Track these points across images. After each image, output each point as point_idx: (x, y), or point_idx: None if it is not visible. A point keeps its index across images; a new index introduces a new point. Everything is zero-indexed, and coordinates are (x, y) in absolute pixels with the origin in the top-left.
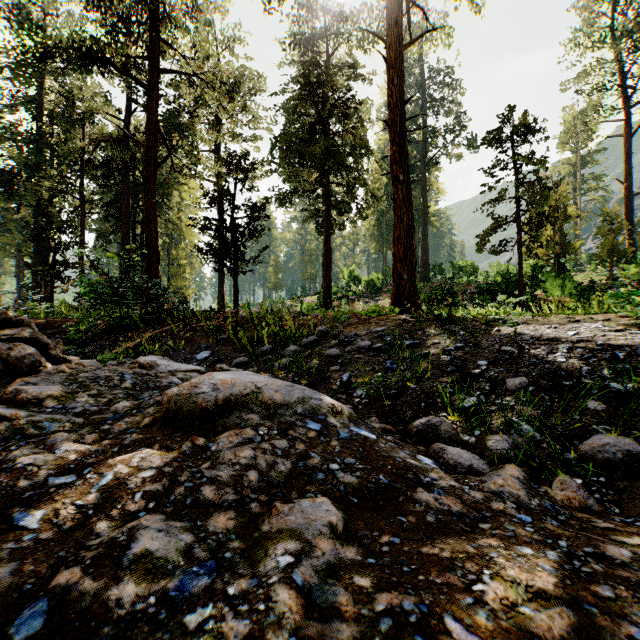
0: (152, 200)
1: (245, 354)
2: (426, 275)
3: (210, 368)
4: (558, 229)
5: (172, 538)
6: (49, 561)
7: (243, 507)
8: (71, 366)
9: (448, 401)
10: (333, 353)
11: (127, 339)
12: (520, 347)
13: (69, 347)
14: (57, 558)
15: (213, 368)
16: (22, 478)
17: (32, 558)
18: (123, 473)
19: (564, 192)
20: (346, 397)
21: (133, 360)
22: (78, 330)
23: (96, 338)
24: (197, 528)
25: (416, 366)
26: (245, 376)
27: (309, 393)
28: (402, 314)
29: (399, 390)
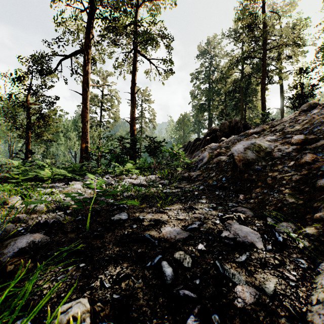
0: (264, 96)
1: None
2: None
3: None
4: None
5: None
6: None
7: None
8: None
9: None
10: None
11: None
12: None
13: None
14: None
15: None
16: None
17: None
18: None
19: None
20: None
21: None
22: None
23: None
24: None
25: None
26: None
27: None
28: None
29: None
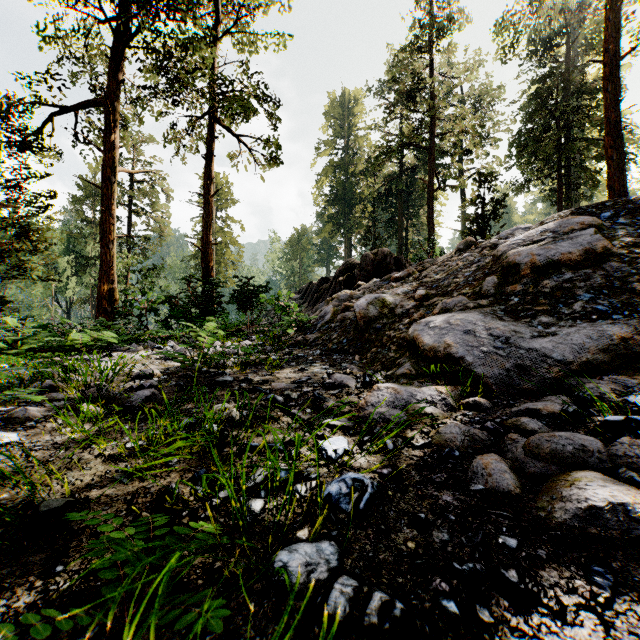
0: (431, 211)
1: None
2: None
3: None
4: None
5: None
6: None
7: None
8: None
9: None
10: None
11: None
12: None
13: None
14: None
15: None
16: None
17: None
18: None
19: None
20: None
21: None
22: None
23: None
24: None
25: None
26: None
27: None
28: None
29: None
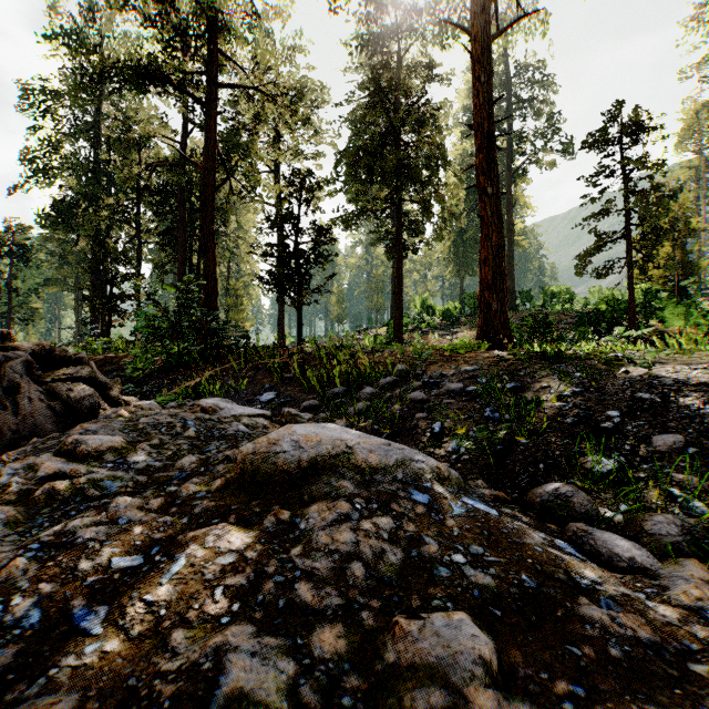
0: (210, 226)
1: (314, 396)
2: (511, 303)
3: (276, 412)
4: (678, 246)
5: (269, 666)
6: (116, 693)
7: (352, 617)
8: (130, 409)
9: (578, 464)
10: (418, 397)
11: (186, 378)
12: (662, 394)
13: (127, 386)
14: (126, 686)
15: (279, 412)
16: (82, 557)
17: (95, 684)
18: (196, 555)
19: (686, 201)
20: (439, 452)
21: (193, 401)
22: (136, 368)
23: (154, 376)
24: (296, 647)
25: (527, 416)
26: (330, 431)
27: (409, 454)
28: (491, 349)
29: (506, 446)
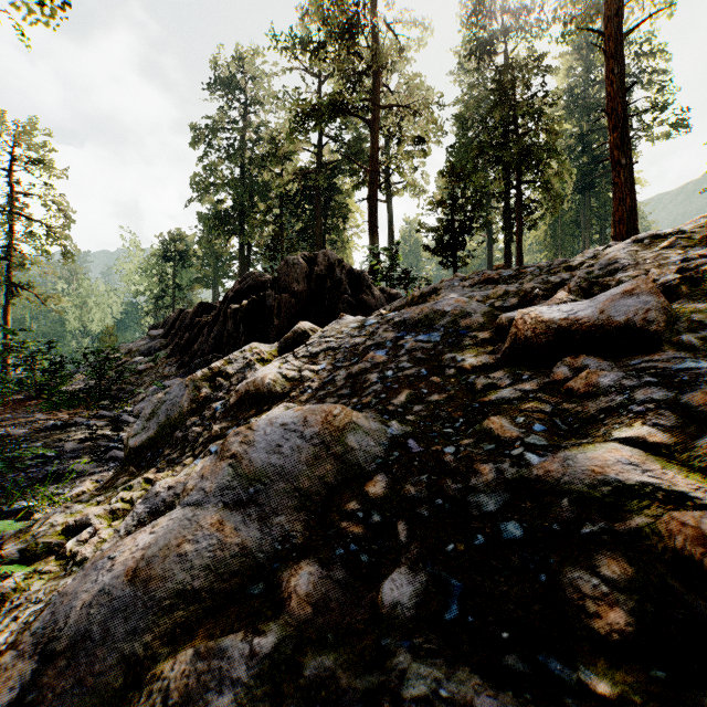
0: (375, 214)
1: None
2: None
3: None
4: None
5: None
6: None
7: None
8: None
9: None
10: None
11: None
12: None
13: None
14: None
15: None
16: None
17: None
18: None
19: None
20: None
21: None
22: None
23: None
24: None
25: None
26: None
27: None
28: None
29: None
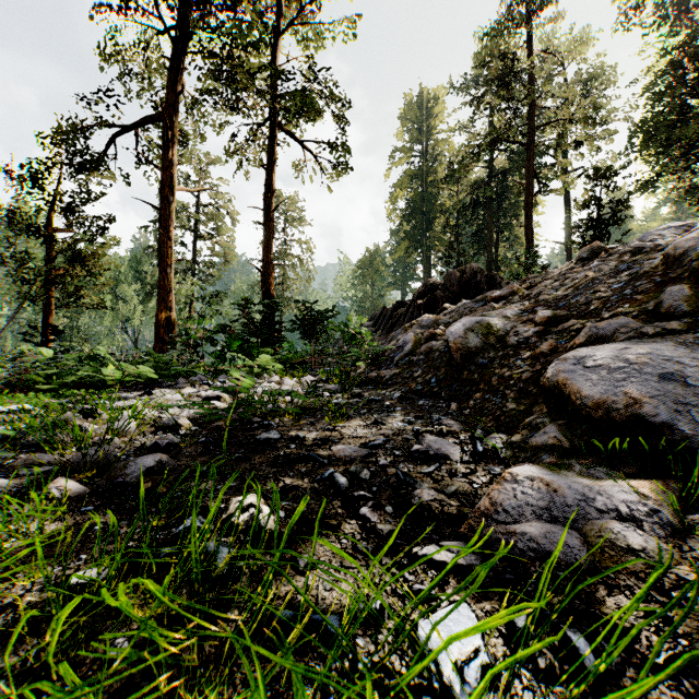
0: (530, 219)
1: None
2: None
3: None
4: None
5: None
6: None
7: None
8: None
9: None
10: None
11: None
12: None
13: None
14: None
15: None
16: None
17: None
18: None
19: None
20: None
21: None
22: None
23: None
24: None
25: None
26: None
27: None
28: None
29: None
